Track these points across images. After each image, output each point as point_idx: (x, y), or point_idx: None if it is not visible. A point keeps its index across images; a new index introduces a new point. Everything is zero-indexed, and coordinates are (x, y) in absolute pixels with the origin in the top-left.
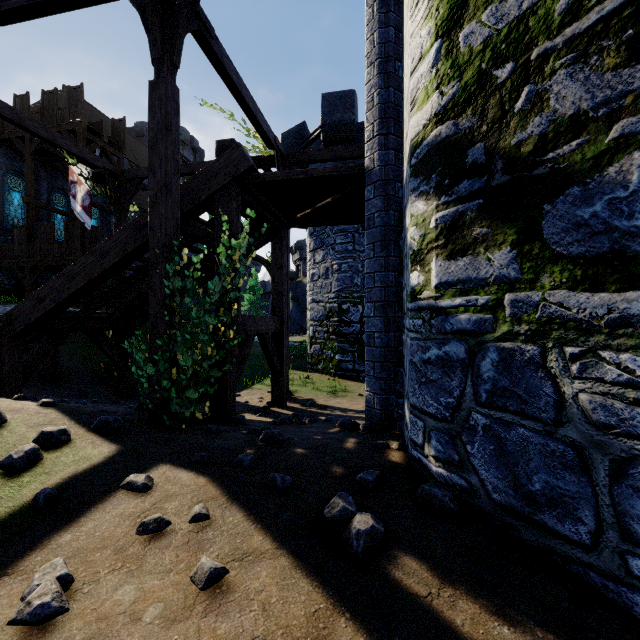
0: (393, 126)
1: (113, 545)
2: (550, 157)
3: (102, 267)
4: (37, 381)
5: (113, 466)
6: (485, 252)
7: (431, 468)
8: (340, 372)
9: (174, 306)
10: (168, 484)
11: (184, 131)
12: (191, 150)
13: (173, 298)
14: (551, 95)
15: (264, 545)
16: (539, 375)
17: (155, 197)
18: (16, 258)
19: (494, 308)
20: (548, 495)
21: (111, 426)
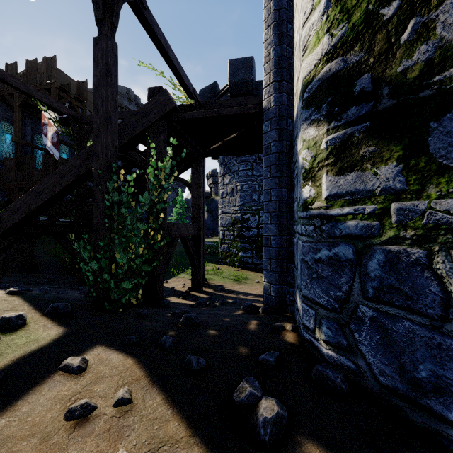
0: (285, 74)
1: (40, 432)
2: (436, 80)
3: (61, 186)
4: (18, 272)
5: (56, 348)
6: (372, 167)
7: (322, 350)
8: (242, 264)
9: (113, 215)
10: (100, 366)
11: (130, 91)
12: (135, 105)
13: (112, 209)
14: (437, 24)
15: (179, 432)
16: (425, 275)
17: (98, 129)
18: (8, 181)
19: (380, 216)
20: (434, 383)
21: (61, 311)
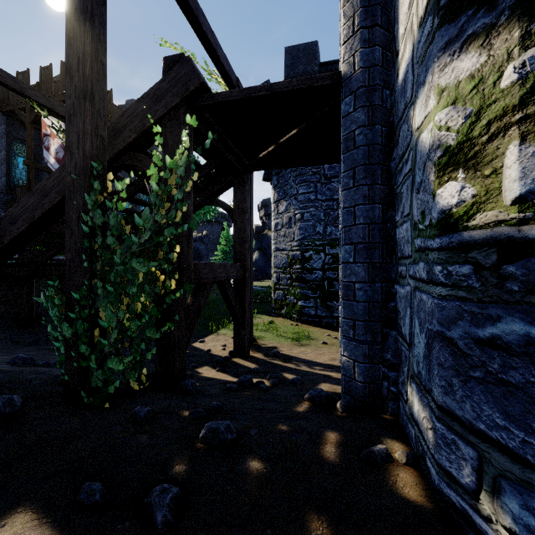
0: (380, 15)
1: None
2: None
3: (43, 208)
4: (11, 326)
5: None
6: None
7: None
8: (303, 317)
9: (96, 248)
10: None
11: None
12: None
13: (96, 238)
14: None
15: None
16: None
17: (72, 108)
18: None
19: None
20: None
21: None
